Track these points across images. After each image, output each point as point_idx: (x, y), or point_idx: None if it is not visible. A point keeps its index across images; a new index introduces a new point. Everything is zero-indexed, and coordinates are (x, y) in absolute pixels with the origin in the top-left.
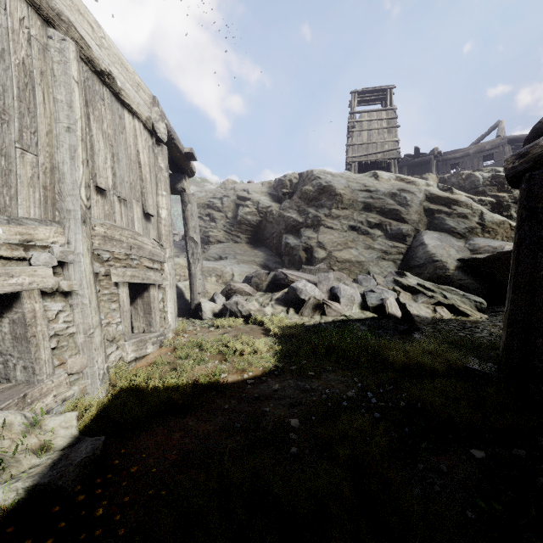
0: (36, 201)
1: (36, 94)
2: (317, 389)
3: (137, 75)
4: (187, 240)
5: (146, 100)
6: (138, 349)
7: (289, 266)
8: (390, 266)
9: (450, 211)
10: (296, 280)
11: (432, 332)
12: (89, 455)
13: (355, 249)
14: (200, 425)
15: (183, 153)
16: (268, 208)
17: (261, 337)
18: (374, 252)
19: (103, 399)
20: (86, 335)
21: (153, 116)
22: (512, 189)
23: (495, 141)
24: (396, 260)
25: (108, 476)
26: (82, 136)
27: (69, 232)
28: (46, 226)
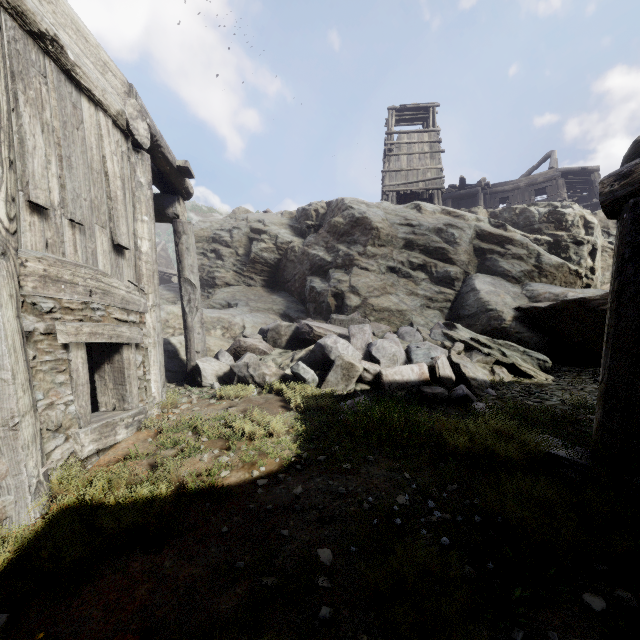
0: None
1: None
2: (356, 493)
3: (102, 51)
4: (181, 282)
5: (117, 88)
6: (102, 438)
7: (315, 316)
8: (437, 316)
9: (503, 251)
10: (324, 334)
11: (493, 399)
12: None
13: (394, 295)
14: (182, 566)
15: (175, 167)
16: (289, 243)
17: (279, 411)
18: (417, 299)
19: (28, 530)
20: (7, 427)
21: (129, 111)
22: (571, 227)
23: (548, 173)
24: (443, 309)
25: None
26: (1, 122)
27: None
28: None
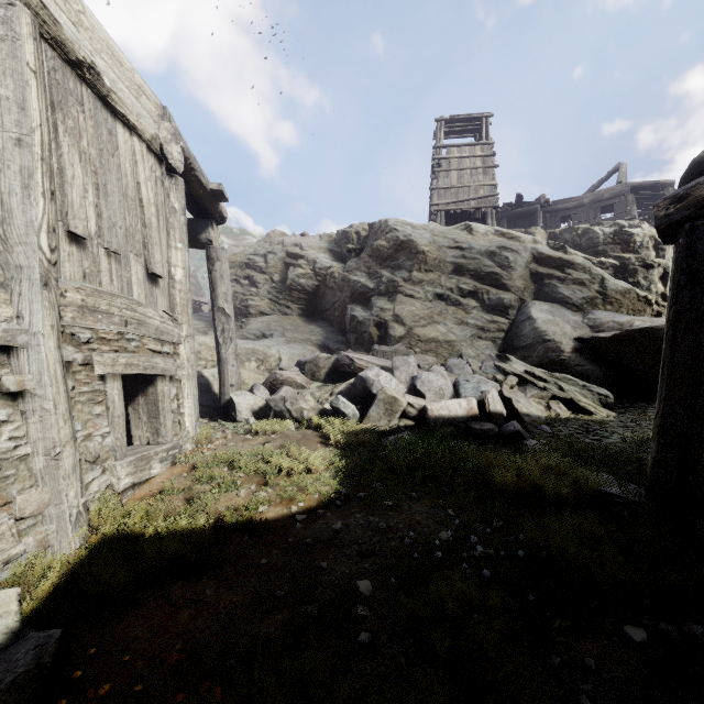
0: None
1: None
2: (397, 529)
3: (137, 74)
4: (214, 312)
5: (151, 111)
6: (137, 471)
7: (356, 347)
8: (489, 348)
9: (563, 276)
10: (366, 366)
11: (547, 437)
12: (29, 668)
13: (442, 324)
14: (222, 594)
15: (209, 191)
16: (328, 269)
17: (318, 447)
18: (468, 328)
19: (72, 557)
20: (49, 457)
21: (163, 135)
22: (640, 249)
23: (616, 188)
24: (496, 340)
25: (59, 703)
26: (43, 154)
27: (19, 301)
28: None
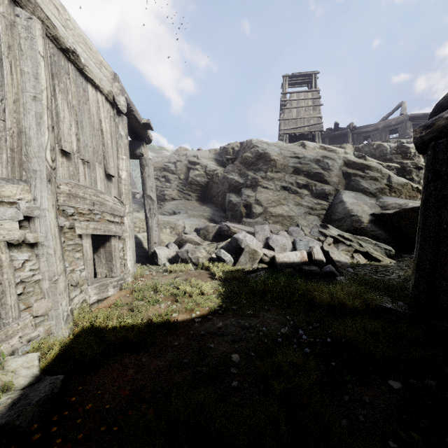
0: (4, 162)
1: (4, 65)
2: (255, 327)
3: (99, 55)
4: (144, 198)
5: (108, 76)
6: (100, 293)
7: (232, 220)
8: (315, 220)
9: (363, 175)
10: (237, 231)
11: (350, 275)
12: (47, 394)
13: (286, 205)
14: (152, 361)
15: (141, 124)
16: (214, 171)
17: (208, 280)
18: (302, 208)
19: (66, 338)
20: (51, 281)
21: (114, 90)
22: (414, 157)
23: (399, 118)
24: (320, 215)
25: (64, 413)
26: (48, 104)
27: (35, 190)
28: (13, 184)
